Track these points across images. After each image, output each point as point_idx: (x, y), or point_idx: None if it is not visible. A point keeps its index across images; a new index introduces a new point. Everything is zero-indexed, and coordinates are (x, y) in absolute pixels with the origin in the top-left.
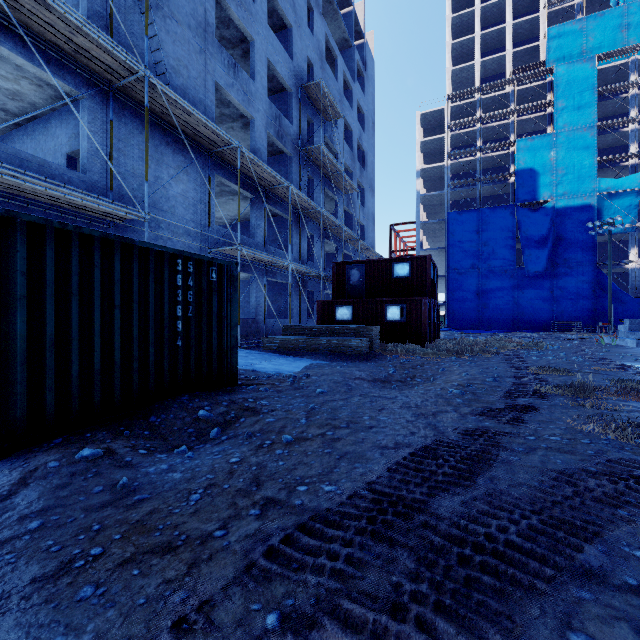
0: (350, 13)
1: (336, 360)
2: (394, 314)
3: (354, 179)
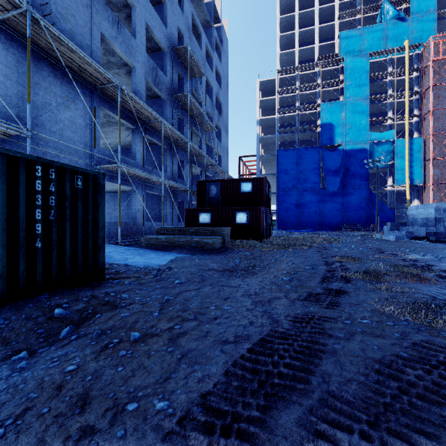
0: (211, 3)
1: (197, 254)
2: (241, 219)
3: (213, 122)
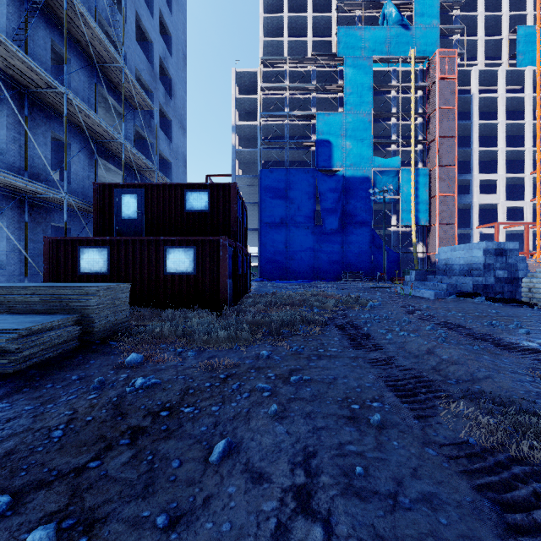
0: None
1: None
2: (178, 262)
3: (155, 102)
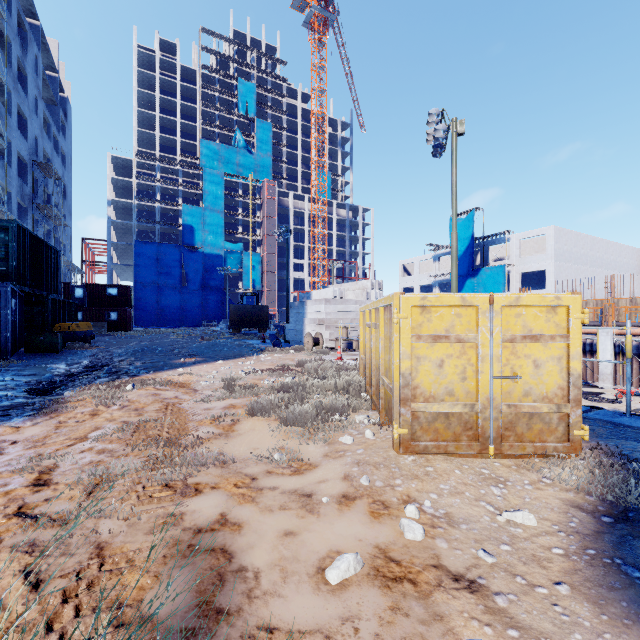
0: (56, 78)
1: None
2: (111, 316)
3: (60, 210)
